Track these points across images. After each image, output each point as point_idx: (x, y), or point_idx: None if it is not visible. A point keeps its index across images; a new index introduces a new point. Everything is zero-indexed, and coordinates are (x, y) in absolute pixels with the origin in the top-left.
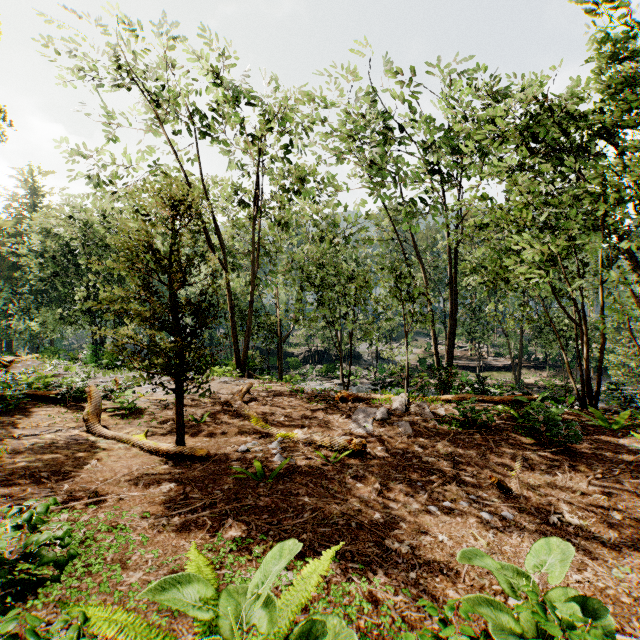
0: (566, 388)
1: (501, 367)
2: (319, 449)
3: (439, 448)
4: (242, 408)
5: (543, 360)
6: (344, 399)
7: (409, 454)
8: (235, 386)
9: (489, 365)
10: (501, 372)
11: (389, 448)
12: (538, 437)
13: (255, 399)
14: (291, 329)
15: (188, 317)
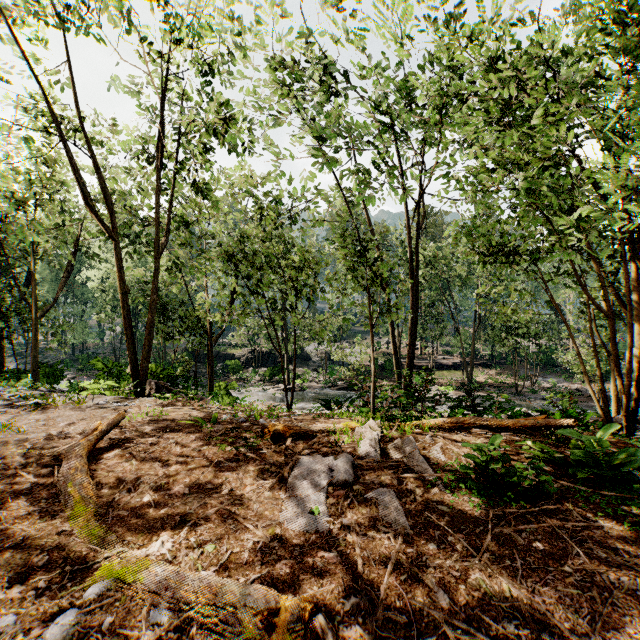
0: (517, 386)
1: (451, 366)
2: (188, 633)
3: (482, 584)
4: (71, 475)
5: (488, 358)
6: (279, 435)
7: (426, 632)
8: (110, 413)
9: (439, 364)
10: (451, 371)
11: (370, 598)
12: (638, 517)
13: (125, 442)
14: (224, 327)
15: (105, 314)
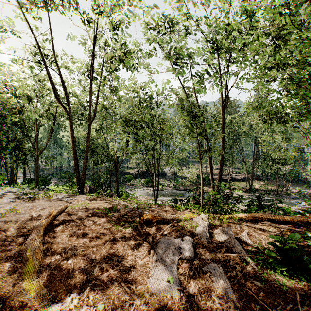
0: (278, 191)
1: (240, 179)
2: None
3: None
4: (31, 243)
5: (260, 175)
6: (149, 221)
7: None
8: (63, 203)
9: (233, 178)
10: (240, 182)
11: None
12: None
13: (66, 221)
14: (123, 159)
15: (70, 152)
